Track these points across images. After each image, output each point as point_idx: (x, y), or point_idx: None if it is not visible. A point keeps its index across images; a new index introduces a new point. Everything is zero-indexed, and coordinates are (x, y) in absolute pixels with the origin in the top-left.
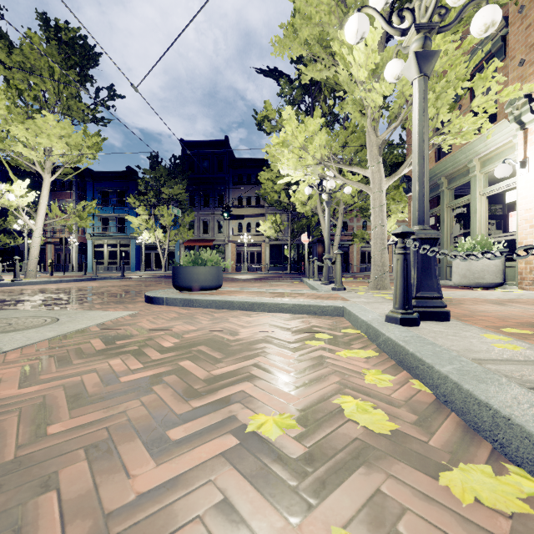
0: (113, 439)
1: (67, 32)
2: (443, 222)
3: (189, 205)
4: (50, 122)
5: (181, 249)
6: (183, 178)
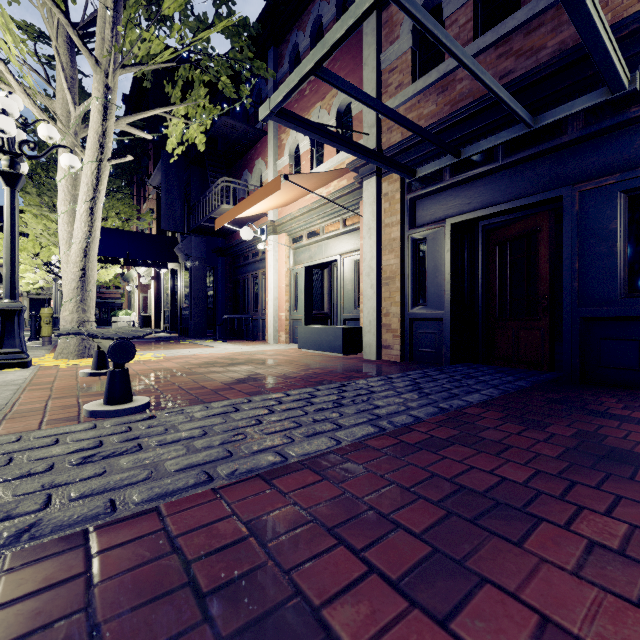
0: None
1: None
2: (132, 301)
3: None
4: None
5: None
6: None
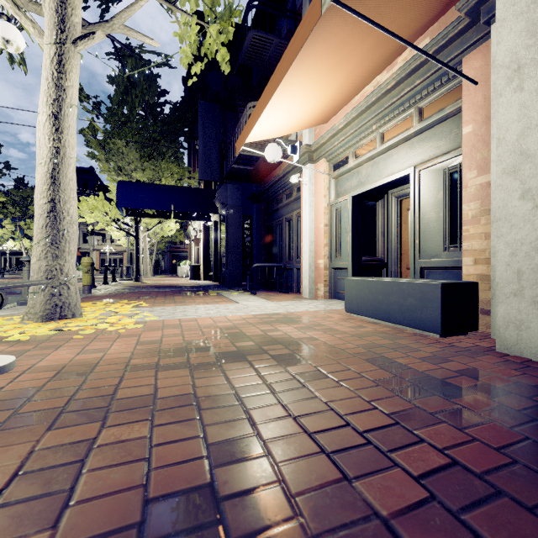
0: None
1: None
2: (191, 253)
3: None
4: None
5: None
6: None
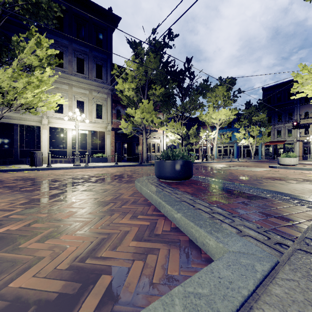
0: (289, 174)
1: (228, 80)
2: None
3: (267, 122)
4: (222, 111)
5: (262, 147)
6: (264, 109)
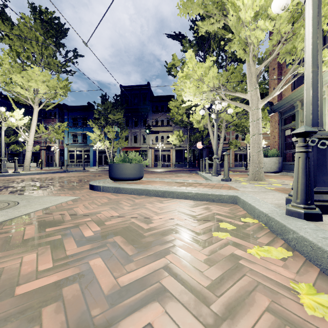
0: None
1: (46, 14)
2: None
3: (125, 125)
4: (36, 72)
5: (120, 153)
6: (122, 108)
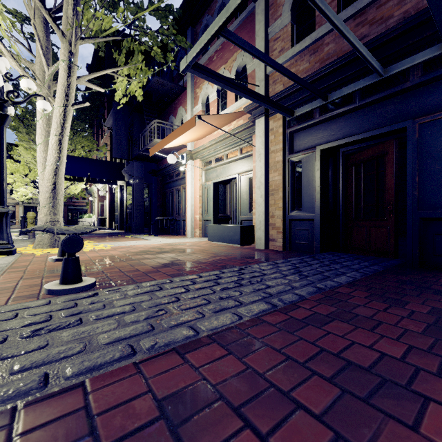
0: None
1: None
2: (93, 207)
3: None
4: None
5: None
6: None
